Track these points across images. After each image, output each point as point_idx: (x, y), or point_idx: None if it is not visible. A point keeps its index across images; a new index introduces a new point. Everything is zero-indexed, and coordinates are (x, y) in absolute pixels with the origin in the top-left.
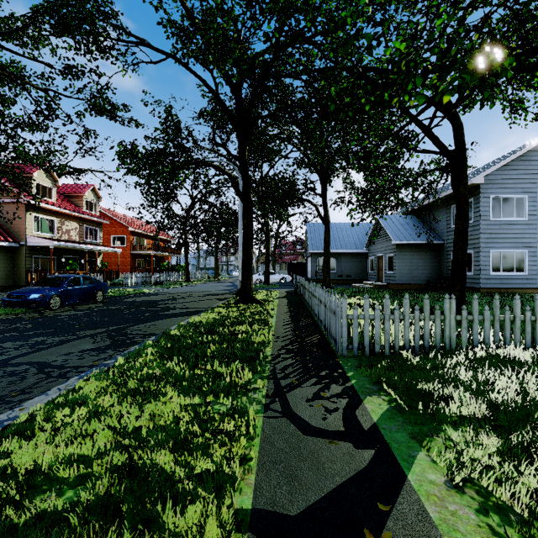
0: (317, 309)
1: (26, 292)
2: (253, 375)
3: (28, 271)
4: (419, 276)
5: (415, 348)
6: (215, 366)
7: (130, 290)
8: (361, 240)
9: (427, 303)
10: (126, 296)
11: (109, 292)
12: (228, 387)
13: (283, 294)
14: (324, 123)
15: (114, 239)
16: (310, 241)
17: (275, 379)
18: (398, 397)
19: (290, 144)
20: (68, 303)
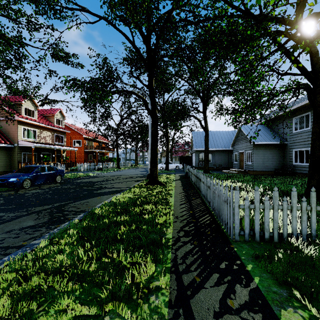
0: (205, 192)
1: (7, 177)
2: (156, 266)
3: (19, 162)
4: (269, 165)
5: (302, 236)
6: (121, 256)
7: (81, 174)
8: (227, 142)
9: (314, 196)
10: (77, 178)
11: (67, 176)
12: (129, 289)
13: (178, 177)
14: (211, 51)
15: (75, 142)
16: (194, 143)
17: (177, 273)
18: (318, 312)
19: (182, 79)
20: (36, 183)
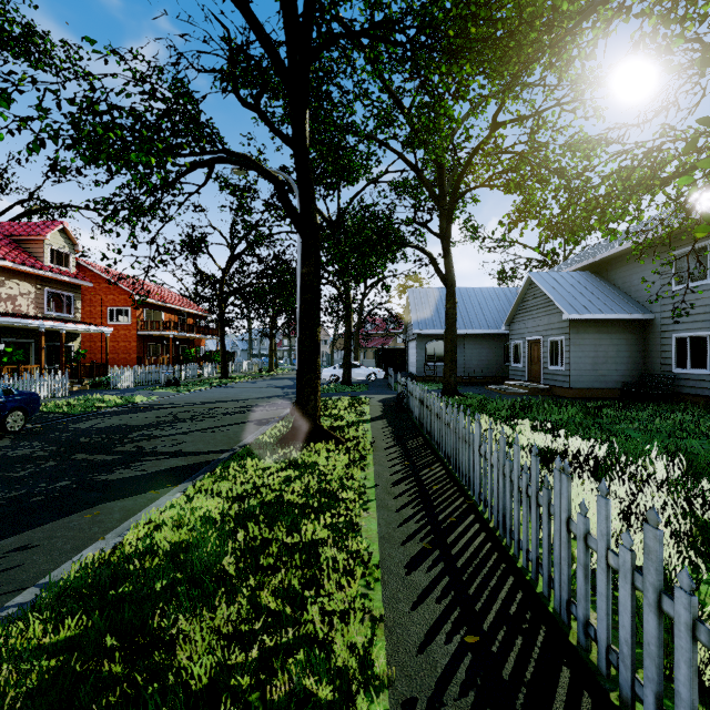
0: (495, 497)
1: None
2: None
3: None
4: (609, 374)
5: None
6: None
7: (111, 399)
8: (494, 315)
9: None
10: (92, 412)
11: (64, 406)
12: None
13: (378, 409)
14: None
15: (117, 313)
16: (415, 316)
17: None
18: None
19: (387, 147)
20: None
